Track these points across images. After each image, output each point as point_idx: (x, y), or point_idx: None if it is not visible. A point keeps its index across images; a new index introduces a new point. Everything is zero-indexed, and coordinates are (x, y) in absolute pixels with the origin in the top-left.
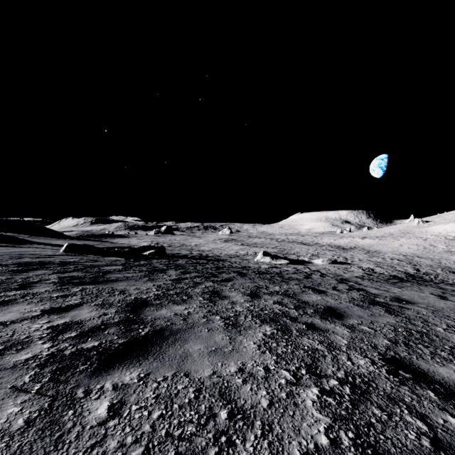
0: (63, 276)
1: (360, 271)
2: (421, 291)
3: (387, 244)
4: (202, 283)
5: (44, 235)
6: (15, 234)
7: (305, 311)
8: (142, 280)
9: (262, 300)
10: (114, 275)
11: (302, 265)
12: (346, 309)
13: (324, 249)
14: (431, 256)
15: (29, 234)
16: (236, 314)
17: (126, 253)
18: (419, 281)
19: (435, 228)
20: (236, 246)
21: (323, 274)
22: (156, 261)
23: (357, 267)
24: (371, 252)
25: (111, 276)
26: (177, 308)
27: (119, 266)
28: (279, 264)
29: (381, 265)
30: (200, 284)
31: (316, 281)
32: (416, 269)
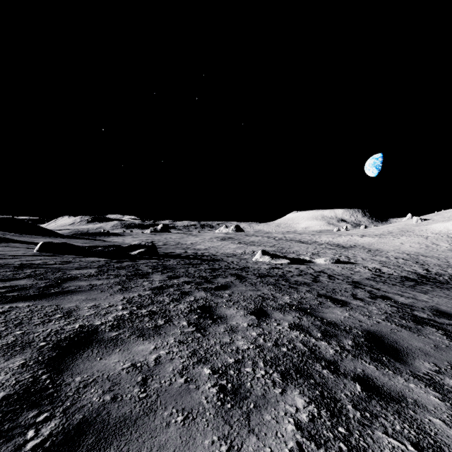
0: (1, 286)
1: (367, 272)
2: (451, 297)
3: (387, 242)
4: (192, 293)
5: (34, 233)
6: (2, 232)
7: (340, 343)
8: (111, 290)
9: (273, 322)
10: (77, 283)
11: (304, 265)
12: (394, 336)
13: (324, 247)
14: (435, 255)
15: (18, 232)
16: (238, 359)
17: (111, 253)
18: (436, 283)
19: (435, 226)
20: (233, 244)
21: (330, 276)
22: (142, 262)
23: (363, 267)
24: (372, 250)
25: (71, 284)
26: (140, 347)
27: (92, 269)
28: (279, 264)
29: (387, 265)
30: (188, 294)
31: (328, 286)
32: (425, 268)
